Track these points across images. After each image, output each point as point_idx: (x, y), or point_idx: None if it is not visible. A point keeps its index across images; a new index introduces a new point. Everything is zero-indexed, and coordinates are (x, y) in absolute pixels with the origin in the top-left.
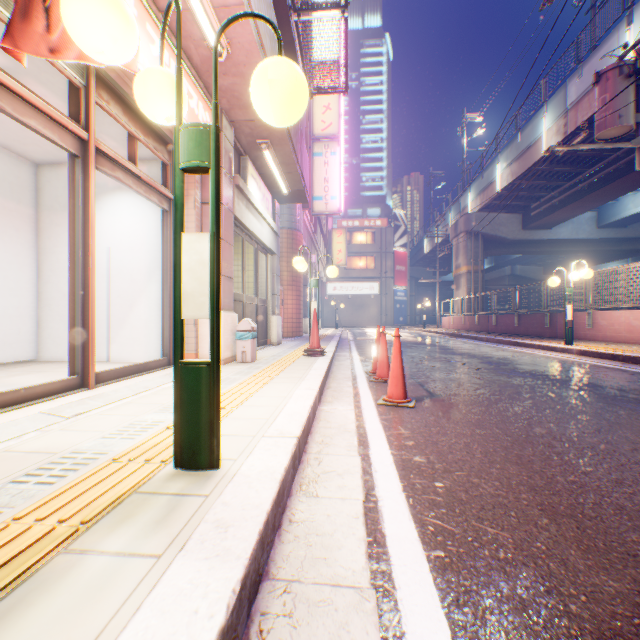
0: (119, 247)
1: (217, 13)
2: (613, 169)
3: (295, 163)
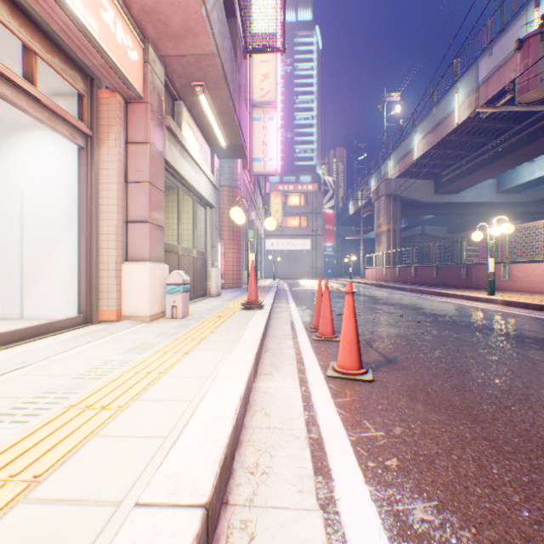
0: (34, 191)
1: None
2: (516, 140)
3: (233, 112)
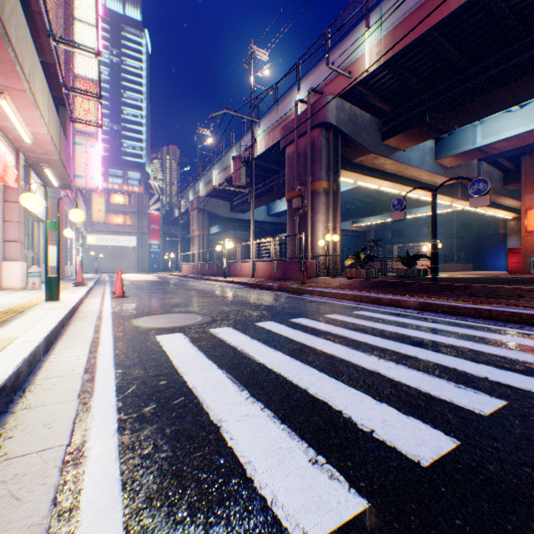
0: None
1: (32, 133)
2: (264, 190)
3: (67, 175)
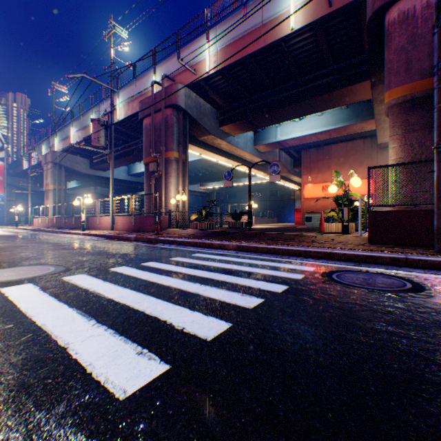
0: None
1: None
2: (124, 152)
3: None
